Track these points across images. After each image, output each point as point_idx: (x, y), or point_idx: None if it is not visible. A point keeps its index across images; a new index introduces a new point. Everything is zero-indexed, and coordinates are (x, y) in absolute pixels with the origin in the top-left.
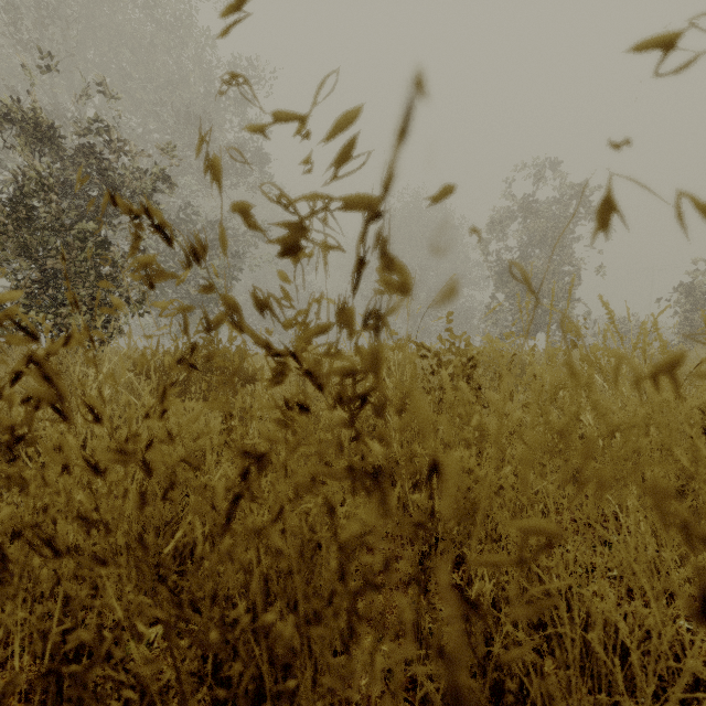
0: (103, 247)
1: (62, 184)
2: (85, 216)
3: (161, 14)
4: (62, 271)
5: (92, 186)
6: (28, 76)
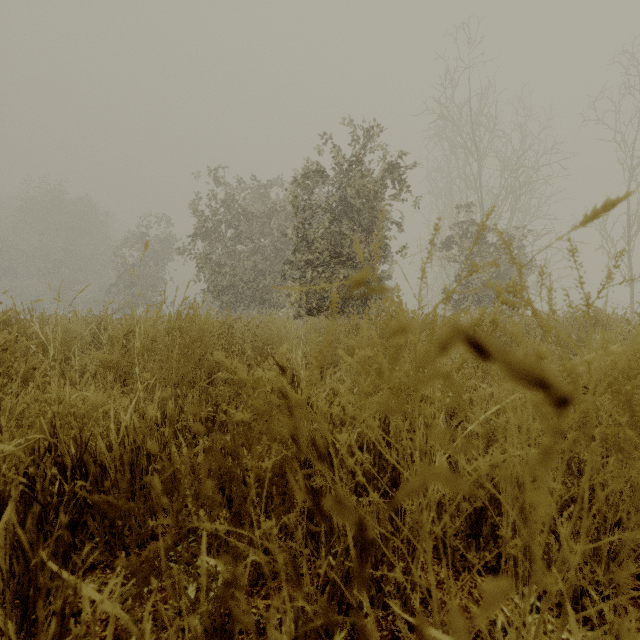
0: None
1: None
2: None
3: None
4: None
5: None
6: None
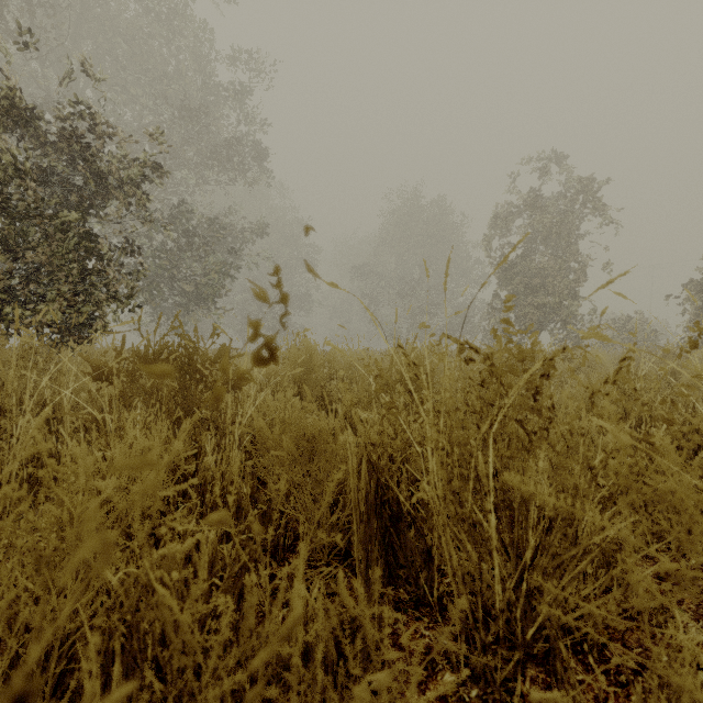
0: (87, 239)
1: (43, 171)
2: (69, 207)
3: (156, 4)
4: (45, 265)
5: (75, 174)
6: (3, 53)
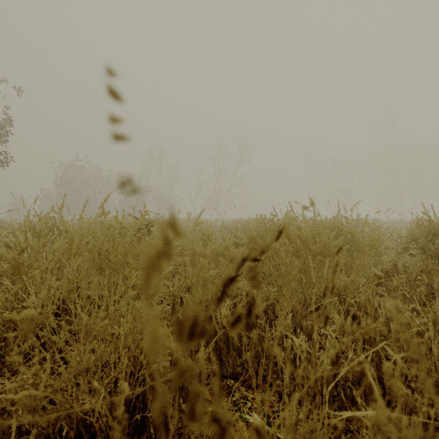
0: None
1: None
2: None
3: None
4: None
5: None
6: None
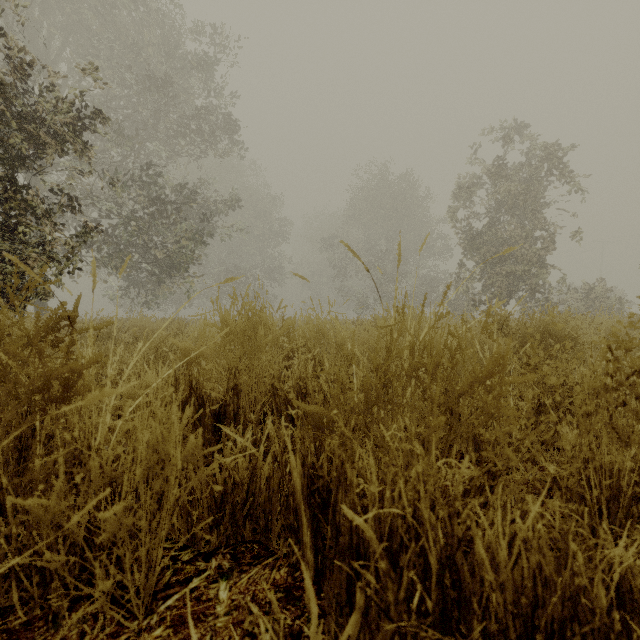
0: (15, 190)
1: None
2: None
3: None
4: None
5: None
6: None
